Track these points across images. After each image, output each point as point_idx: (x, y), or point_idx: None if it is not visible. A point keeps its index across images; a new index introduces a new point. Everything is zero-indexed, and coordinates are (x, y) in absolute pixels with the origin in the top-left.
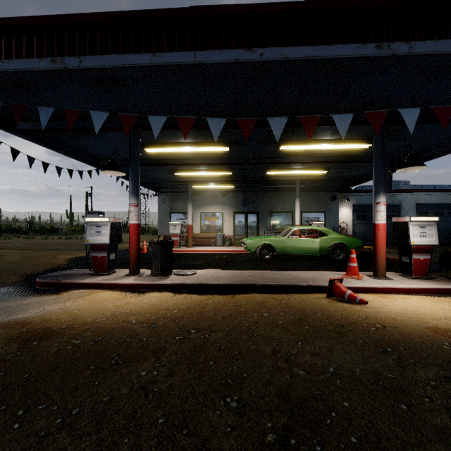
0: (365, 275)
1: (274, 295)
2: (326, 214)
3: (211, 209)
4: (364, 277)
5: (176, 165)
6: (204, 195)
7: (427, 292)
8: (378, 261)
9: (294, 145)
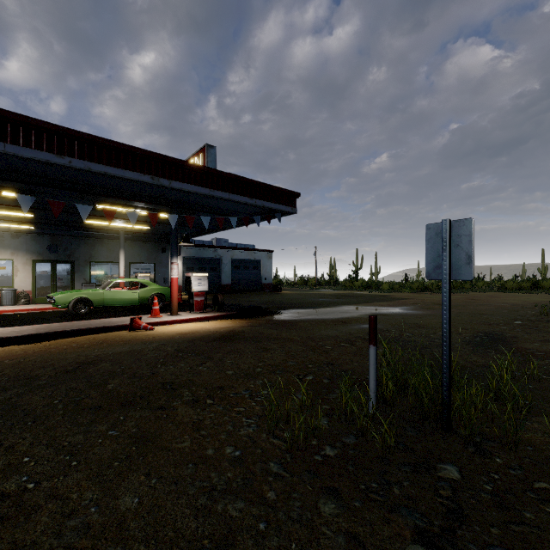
0: (166, 315)
1: (85, 336)
2: (157, 266)
3: None
4: (164, 316)
5: None
6: None
7: (198, 320)
8: (173, 303)
9: (110, 206)
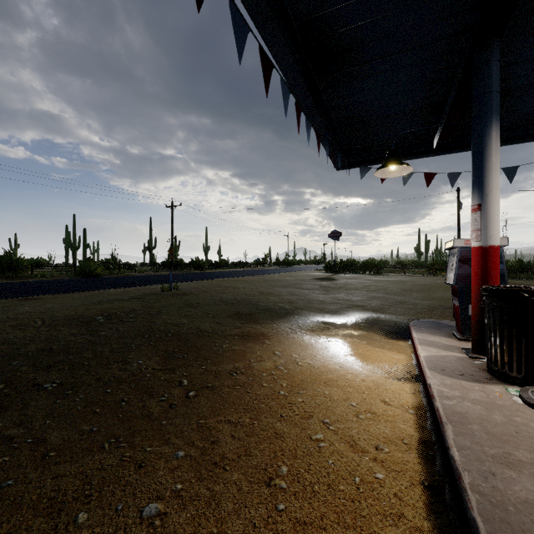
0: None
1: None
2: None
3: None
4: None
5: None
6: None
7: None
8: None
9: None
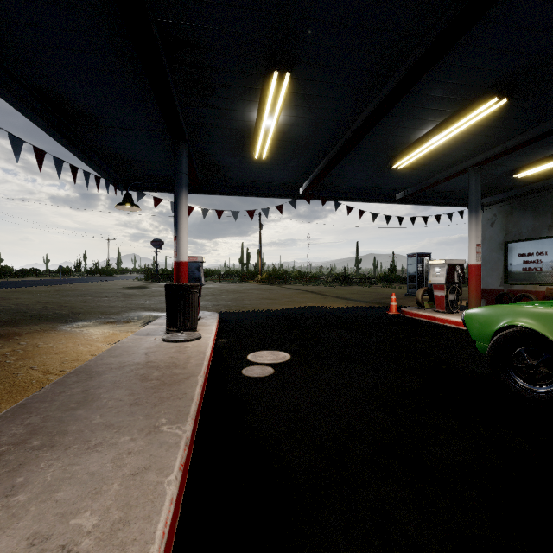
0: None
1: None
2: None
3: None
4: None
5: (343, 154)
6: None
7: None
8: None
9: None
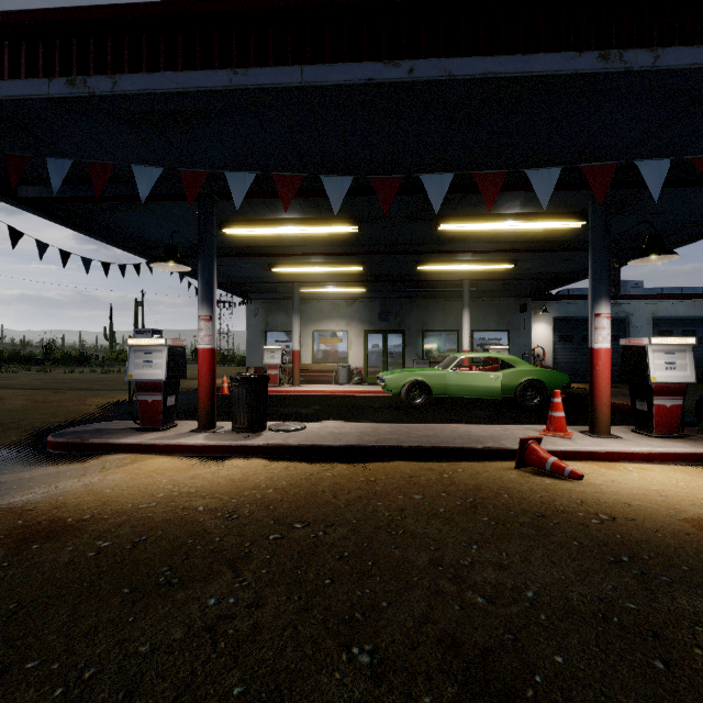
0: (576, 432)
1: (430, 464)
2: (511, 334)
3: (330, 326)
4: (575, 435)
5: (274, 255)
6: (318, 304)
7: (678, 458)
8: (597, 408)
9: (461, 223)
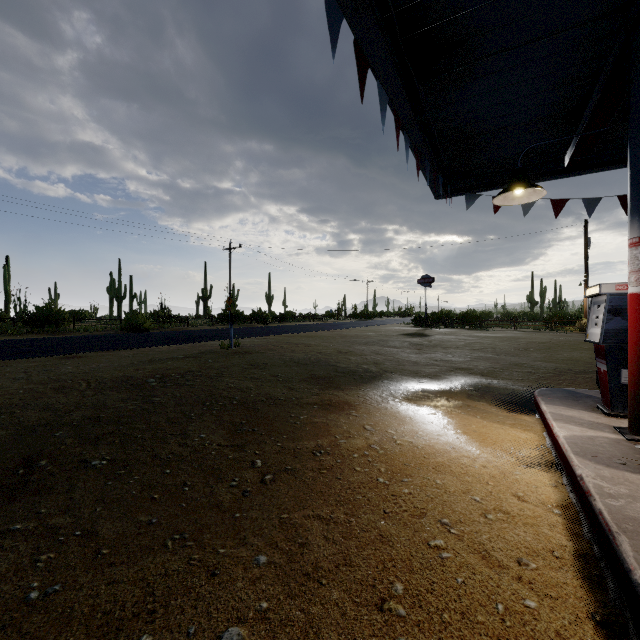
0: None
1: None
2: None
3: None
4: None
5: None
6: None
7: None
8: None
9: None
